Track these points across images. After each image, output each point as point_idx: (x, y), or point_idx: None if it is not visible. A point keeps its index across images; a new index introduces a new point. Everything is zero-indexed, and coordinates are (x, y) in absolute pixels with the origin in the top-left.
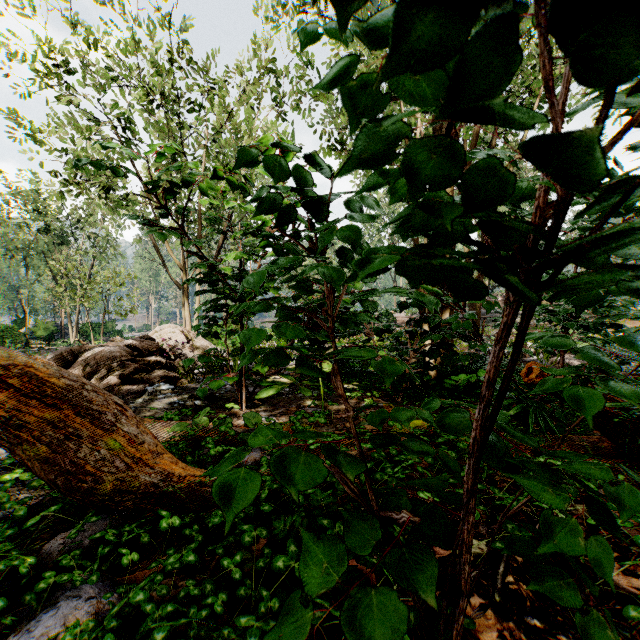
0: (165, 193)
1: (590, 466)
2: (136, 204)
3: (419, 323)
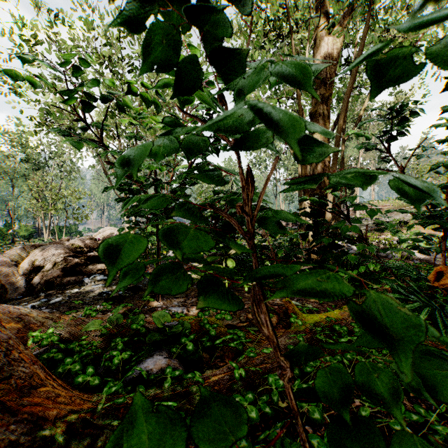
0: (82, 106)
1: None
2: None
3: (310, 226)
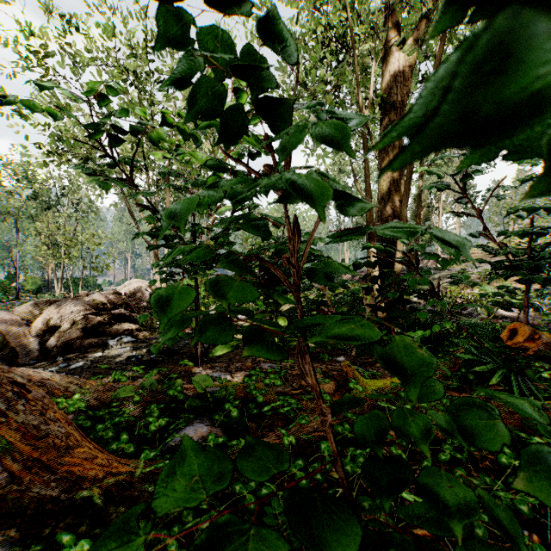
0: (111, 140)
1: None
2: (112, 173)
3: (375, 278)
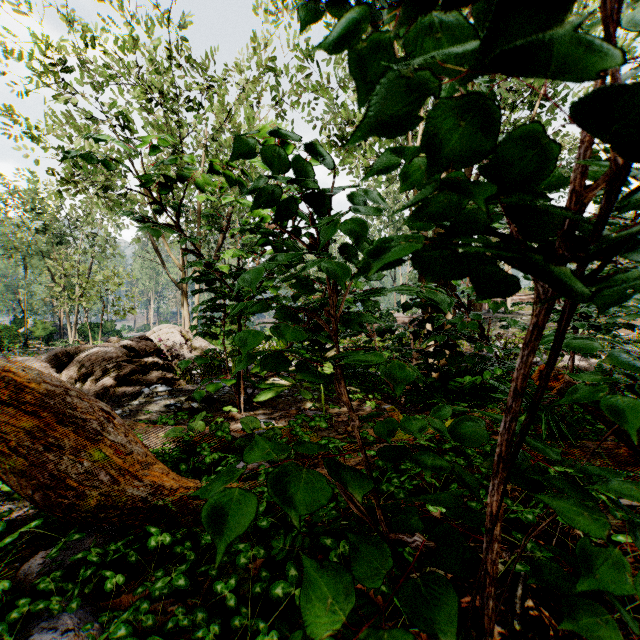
0: (159, 188)
1: (631, 487)
2: (135, 203)
3: (423, 323)
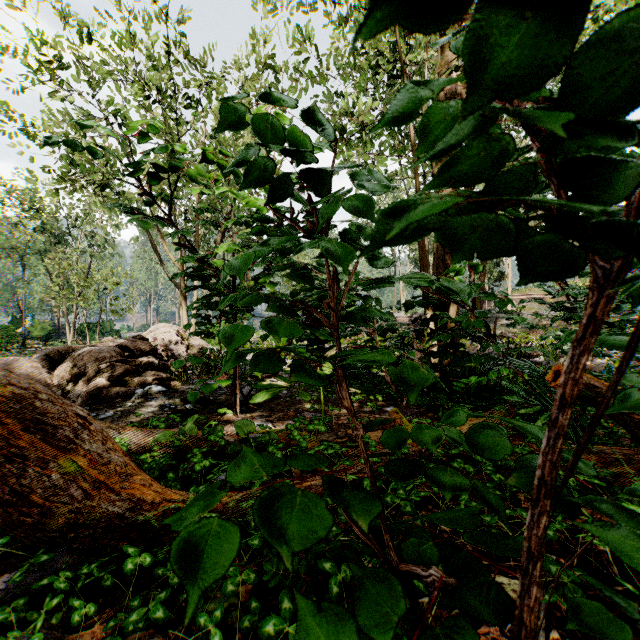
0: (149, 178)
1: None
2: (133, 202)
3: (426, 322)
